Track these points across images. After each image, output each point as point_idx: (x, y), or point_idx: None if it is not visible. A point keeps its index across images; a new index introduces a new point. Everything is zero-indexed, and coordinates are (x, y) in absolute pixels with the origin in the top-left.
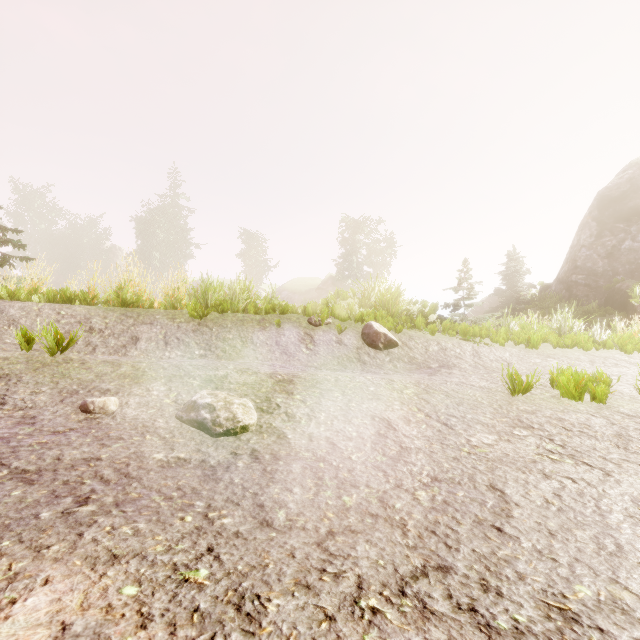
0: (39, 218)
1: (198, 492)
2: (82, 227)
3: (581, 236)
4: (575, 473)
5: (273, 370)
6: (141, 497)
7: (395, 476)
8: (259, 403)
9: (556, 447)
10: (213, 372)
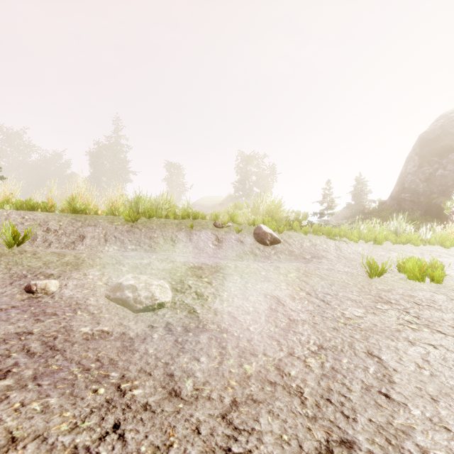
0: (18, 152)
1: (115, 363)
2: (50, 159)
3: (407, 166)
4: (434, 340)
5: (186, 259)
6: (60, 369)
7: (287, 345)
8: (174, 284)
9: (412, 318)
10: (139, 261)
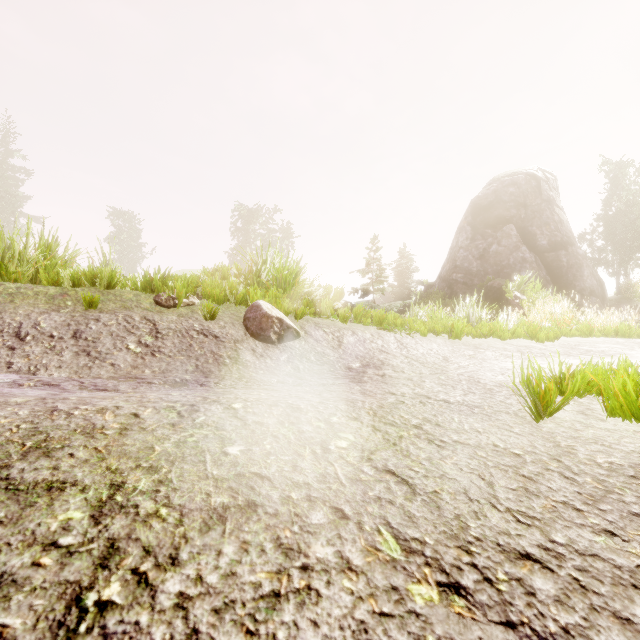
0: None
1: None
2: None
3: (459, 238)
4: None
5: None
6: None
7: None
8: None
9: None
10: None
